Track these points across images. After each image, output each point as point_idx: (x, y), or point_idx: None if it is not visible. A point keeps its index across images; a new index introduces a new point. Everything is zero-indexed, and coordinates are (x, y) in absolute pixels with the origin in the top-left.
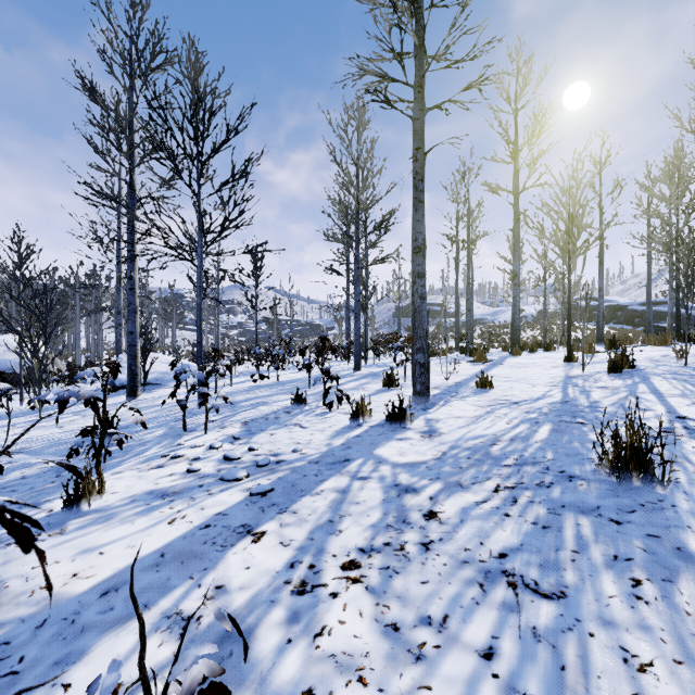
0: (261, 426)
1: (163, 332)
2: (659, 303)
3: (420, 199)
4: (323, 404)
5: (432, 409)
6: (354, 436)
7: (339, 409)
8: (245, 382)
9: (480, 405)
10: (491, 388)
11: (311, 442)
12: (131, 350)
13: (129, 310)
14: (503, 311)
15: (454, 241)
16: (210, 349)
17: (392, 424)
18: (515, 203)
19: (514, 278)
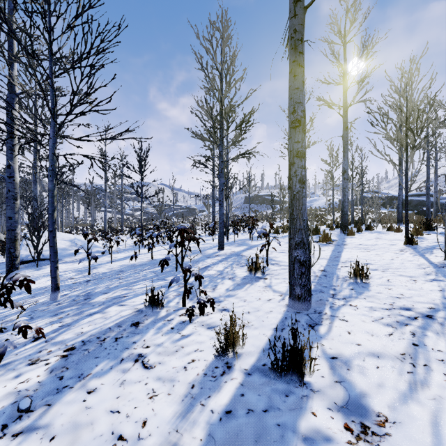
0: (85, 362)
1: (86, 213)
2: (421, 195)
3: (300, 62)
4: (183, 305)
5: (323, 327)
6: (221, 410)
7: (201, 316)
8: (125, 259)
9: (386, 321)
10: (366, 281)
11: (142, 435)
12: (10, 234)
13: (8, 196)
14: (316, 199)
15: None
16: (118, 225)
17: (280, 372)
18: (344, 115)
19: (343, 174)
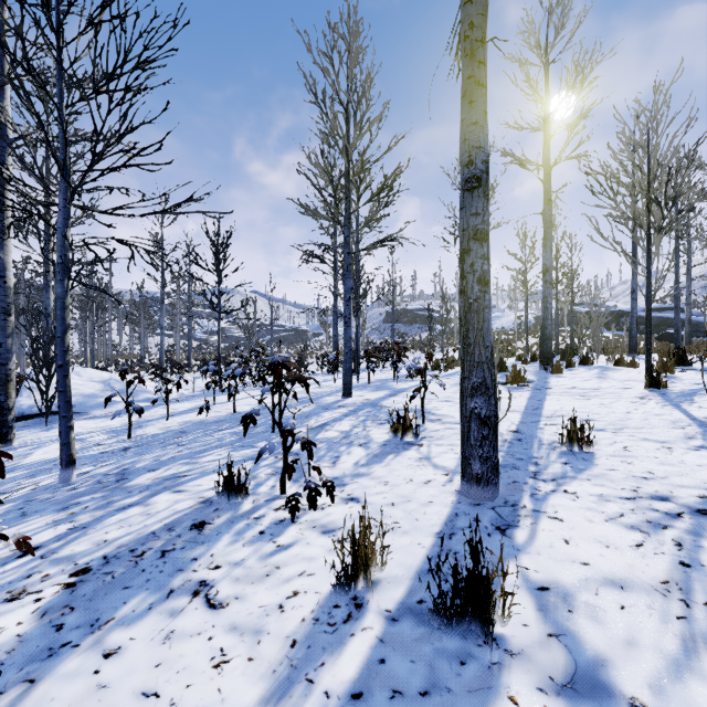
0: (104, 597)
1: (132, 338)
2: (665, 309)
3: (479, 78)
4: (281, 492)
5: (521, 532)
6: (344, 693)
7: (312, 511)
8: (191, 412)
9: (629, 521)
10: (589, 449)
11: None
12: None
13: None
14: (498, 316)
15: (458, 235)
16: (183, 357)
17: (449, 616)
18: (546, 179)
19: (544, 274)
